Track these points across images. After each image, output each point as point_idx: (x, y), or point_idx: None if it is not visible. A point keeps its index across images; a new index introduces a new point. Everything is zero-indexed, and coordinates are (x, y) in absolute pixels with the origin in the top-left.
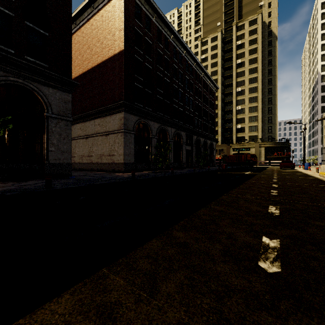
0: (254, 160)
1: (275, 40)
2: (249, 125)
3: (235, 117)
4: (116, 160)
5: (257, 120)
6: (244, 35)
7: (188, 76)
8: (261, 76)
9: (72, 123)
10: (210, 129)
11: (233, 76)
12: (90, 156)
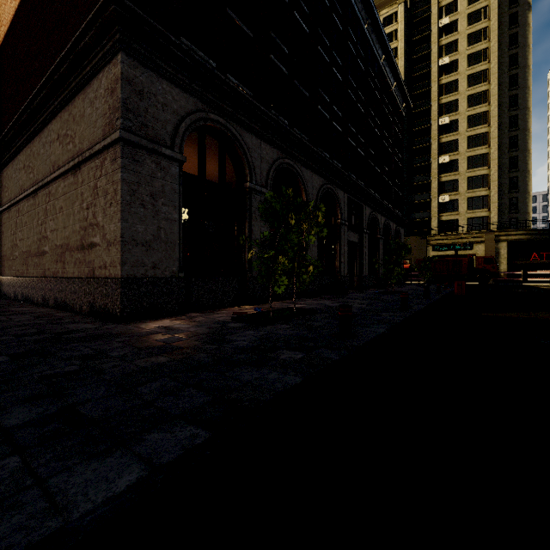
0: (493, 270)
1: (526, 12)
2: (467, 195)
3: (436, 178)
4: (98, 267)
5: (488, 184)
6: (457, 5)
7: (354, 46)
8: (496, 89)
9: (10, 155)
10: (394, 198)
11: (433, 94)
12: (40, 253)
